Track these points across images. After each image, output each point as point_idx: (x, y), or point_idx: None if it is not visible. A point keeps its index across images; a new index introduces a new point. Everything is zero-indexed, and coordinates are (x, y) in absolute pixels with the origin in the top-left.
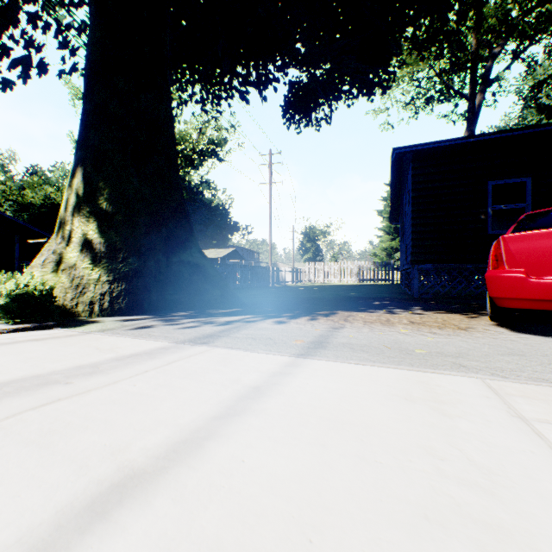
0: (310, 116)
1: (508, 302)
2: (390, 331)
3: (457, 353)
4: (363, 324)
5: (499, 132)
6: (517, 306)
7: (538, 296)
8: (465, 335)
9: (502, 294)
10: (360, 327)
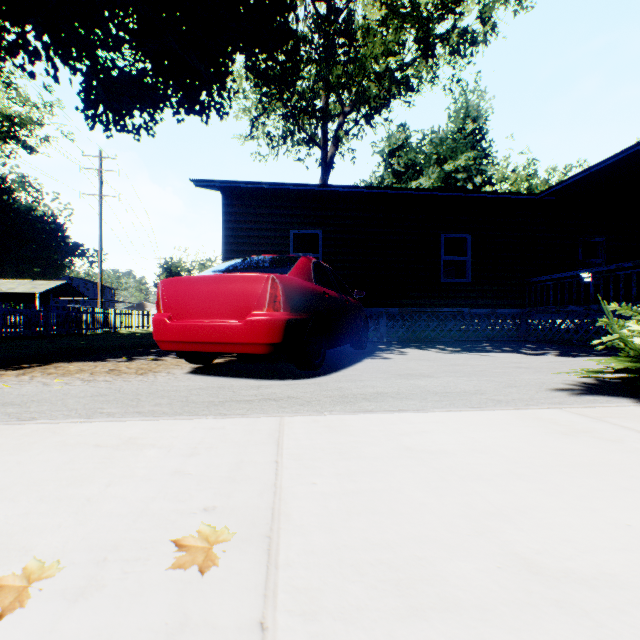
0: (125, 120)
1: (162, 344)
2: (37, 383)
3: (33, 400)
4: (31, 377)
5: (287, 184)
6: (167, 348)
7: (174, 338)
8: (122, 379)
9: (157, 337)
10: (14, 380)
